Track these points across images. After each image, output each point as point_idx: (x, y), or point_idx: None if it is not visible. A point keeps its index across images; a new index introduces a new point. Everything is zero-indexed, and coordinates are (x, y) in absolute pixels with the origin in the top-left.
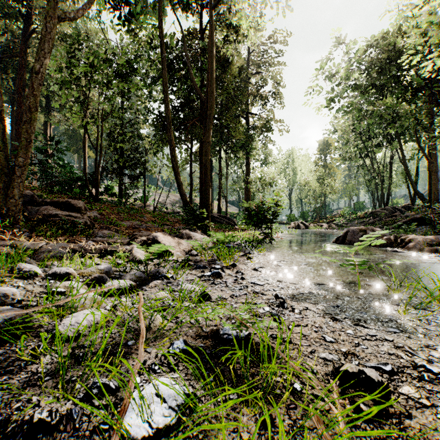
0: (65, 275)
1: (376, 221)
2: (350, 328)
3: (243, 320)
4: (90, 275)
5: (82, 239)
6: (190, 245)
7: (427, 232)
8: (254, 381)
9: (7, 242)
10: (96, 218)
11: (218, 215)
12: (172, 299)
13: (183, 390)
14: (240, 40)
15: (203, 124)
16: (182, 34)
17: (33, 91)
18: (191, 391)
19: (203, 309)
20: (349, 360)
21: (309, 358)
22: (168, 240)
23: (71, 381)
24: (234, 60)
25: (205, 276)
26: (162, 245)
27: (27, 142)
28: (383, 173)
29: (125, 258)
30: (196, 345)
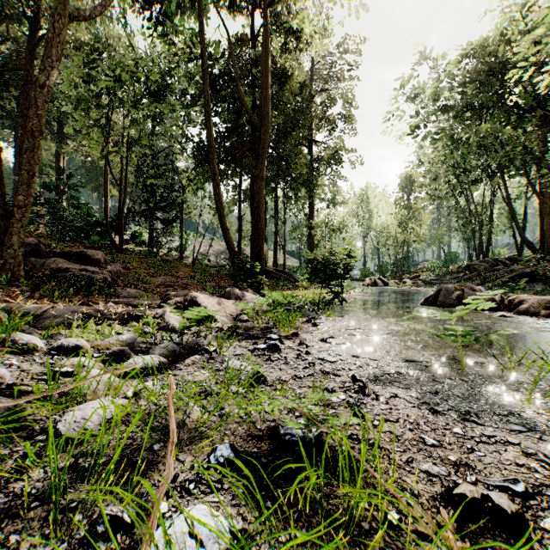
0: (75, 349)
1: (473, 276)
2: (458, 424)
3: (312, 415)
4: (108, 348)
5: (101, 300)
6: (239, 307)
7: (540, 291)
8: (330, 508)
9: (1, 305)
10: (119, 274)
11: (275, 269)
12: (215, 382)
13: (229, 525)
14: (302, 47)
15: (255, 154)
16: (229, 40)
17: (37, 110)
18: (241, 526)
19: (257, 395)
20: (462, 475)
21: (406, 471)
22: (210, 302)
23: (70, 508)
24: (294, 74)
25: (258, 350)
26: (202, 309)
27: (29, 176)
28: (481, 216)
29: (155, 324)
30: (248, 450)
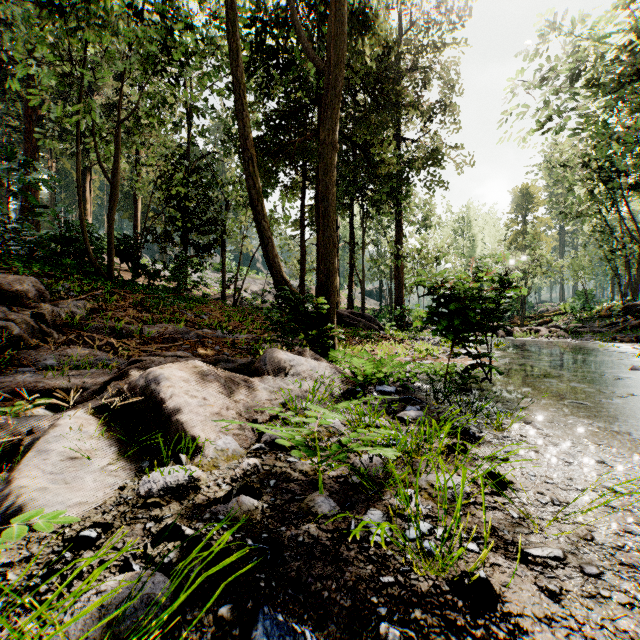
0: None
1: None
2: None
3: None
4: None
5: None
6: (280, 394)
7: None
8: None
9: None
10: (70, 319)
11: (350, 312)
12: None
13: None
14: None
15: None
16: None
17: None
18: None
19: None
20: None
21: None
22: (201, 390)
23: None
24: (380, 19)
25: None
26: None
27: None
28: None
29: None
30: None
